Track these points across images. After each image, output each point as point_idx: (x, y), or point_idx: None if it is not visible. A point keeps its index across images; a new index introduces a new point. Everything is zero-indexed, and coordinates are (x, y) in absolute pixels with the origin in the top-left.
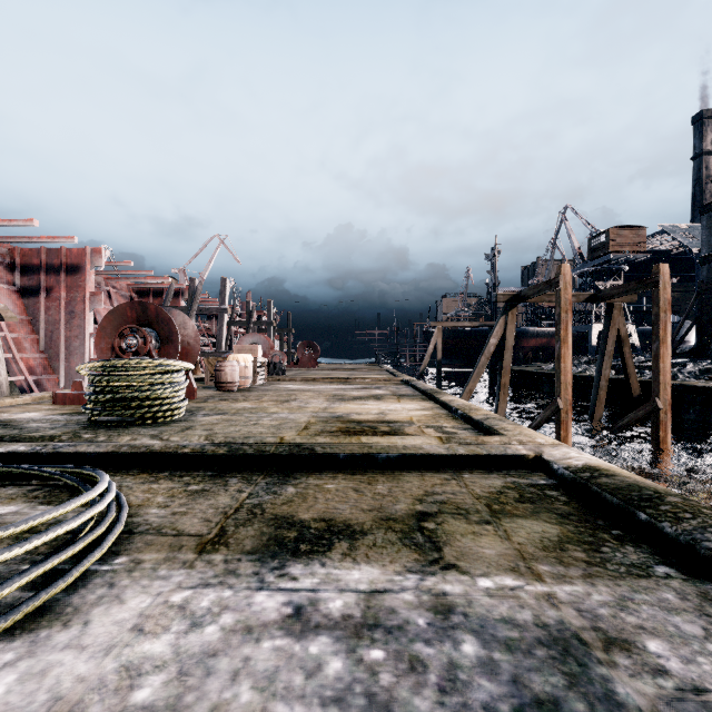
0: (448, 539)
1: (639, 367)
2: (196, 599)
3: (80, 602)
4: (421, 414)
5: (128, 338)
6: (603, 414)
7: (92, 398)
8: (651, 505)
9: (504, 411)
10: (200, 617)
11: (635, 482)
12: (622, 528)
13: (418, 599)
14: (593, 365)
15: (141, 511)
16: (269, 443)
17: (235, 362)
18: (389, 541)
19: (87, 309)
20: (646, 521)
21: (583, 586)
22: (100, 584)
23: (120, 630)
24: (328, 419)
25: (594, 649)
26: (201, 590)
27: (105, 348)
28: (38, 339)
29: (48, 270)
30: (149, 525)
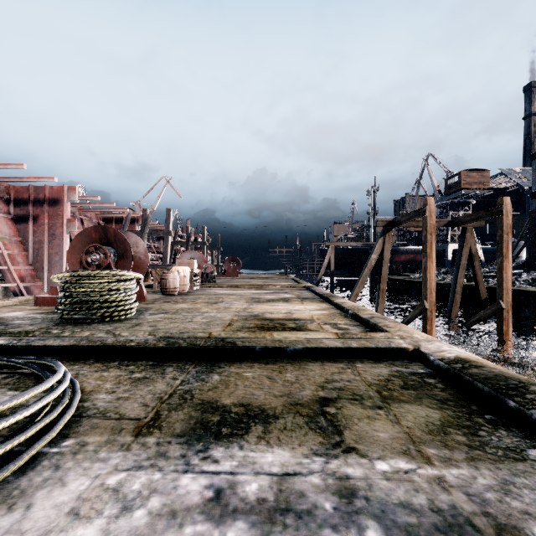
0: (347, 422)
1: (484, 276)
2: (129, 481)
3: (27, 484)
4: (319, 313)
5: (93, 254)
6: (458, 312)
7: (63, 301)
8: (518, 394)
9: (382, 310)
10: (131, 501)
11: (501, 372)
12: (493, 413)
13: (324, 482)
14: (449, 275)
15: (92, 396)
16: (200, 337)
17: (176, 272)
18: (298, 424)
19: (64, 232)
20: (515, 408)
21: (468, 470)
22: (47, 466)
23: (58, 514)
24: (247, 318)
25: (487, 535)
26: (134, 472)
27: (75, 262)
28: (27, 255)
29: (35, 203)
30: (96, 409)
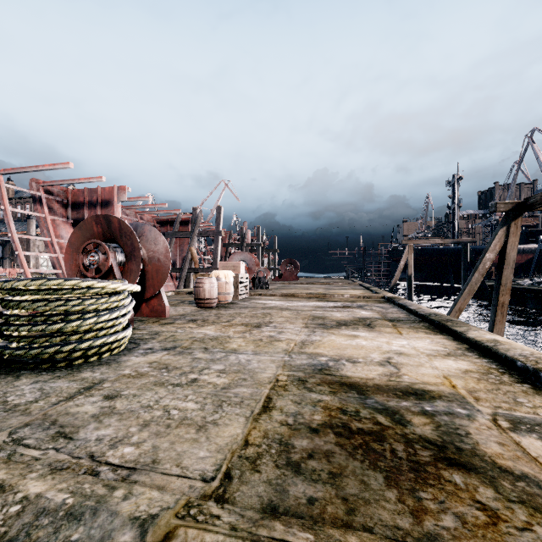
0: None
1: None
2: None
3: None
4: (457, 369)
5: (90, 254)
6: None
7: None
8: None
9: (501, 332)
10: None
11: None
12: None
13: None
14: None
15: None
16: None
17: (213, 278)
18: None
19: None
20: None
21: None
22: None
23: None
24: (307, 376)
25: None
26: None
27: (74, 265)
28: None
29: (89, 206)
30: None
